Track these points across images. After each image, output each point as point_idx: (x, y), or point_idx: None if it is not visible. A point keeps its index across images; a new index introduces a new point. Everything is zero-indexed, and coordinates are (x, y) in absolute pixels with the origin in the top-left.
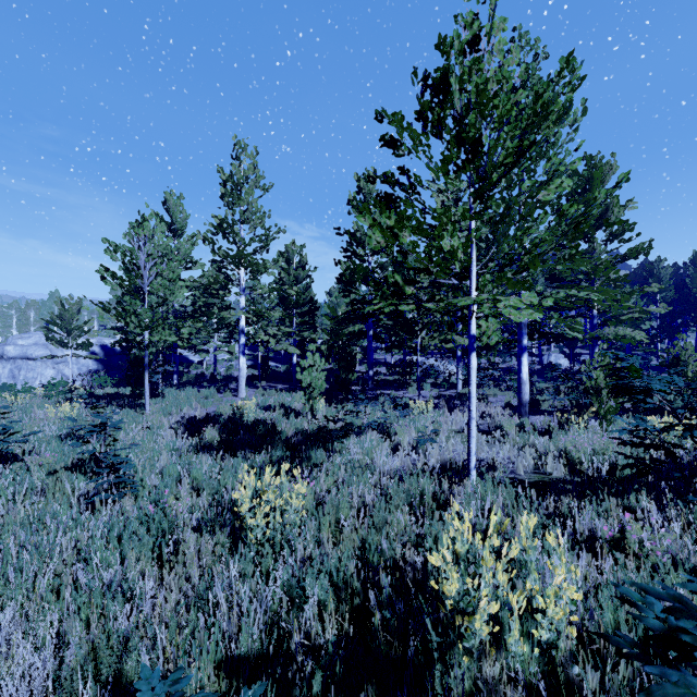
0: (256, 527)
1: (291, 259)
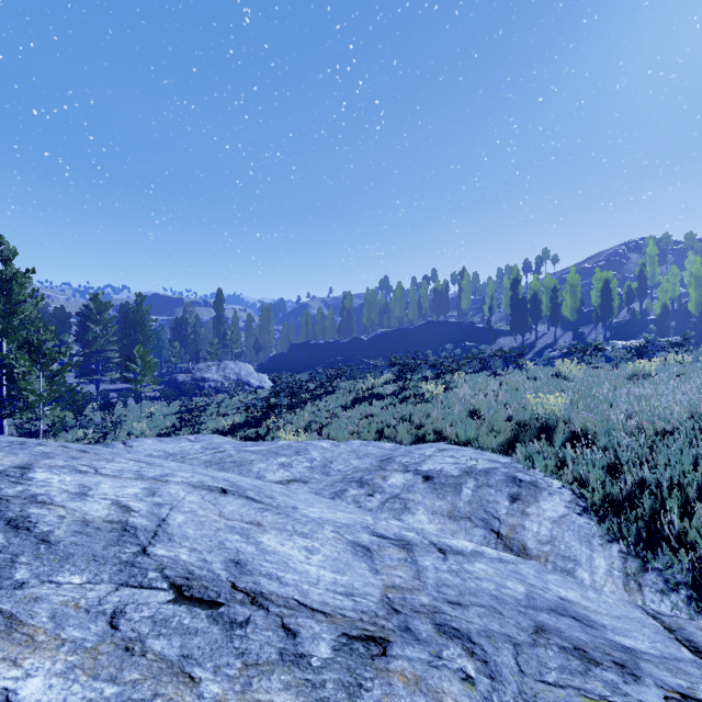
0: None
1: None
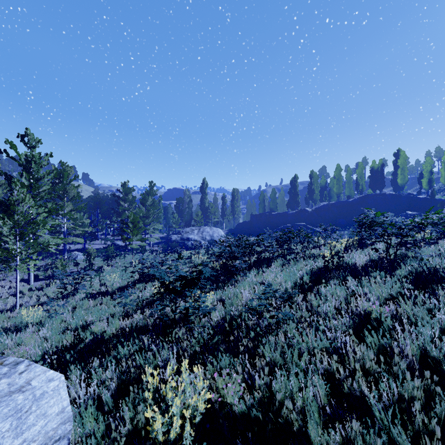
0: None
1: None
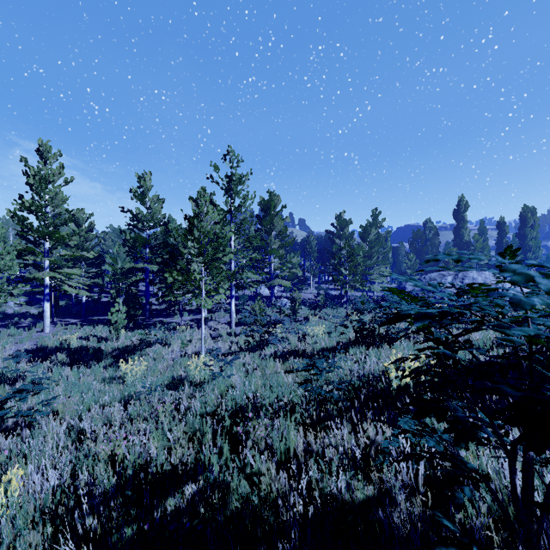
0: (132, 376)
1: (81, 224)
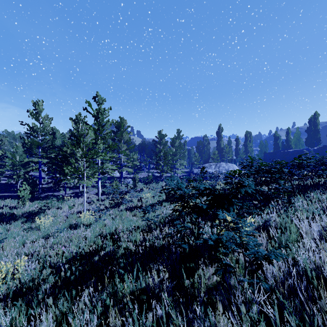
0: (45, 225)
1: None
